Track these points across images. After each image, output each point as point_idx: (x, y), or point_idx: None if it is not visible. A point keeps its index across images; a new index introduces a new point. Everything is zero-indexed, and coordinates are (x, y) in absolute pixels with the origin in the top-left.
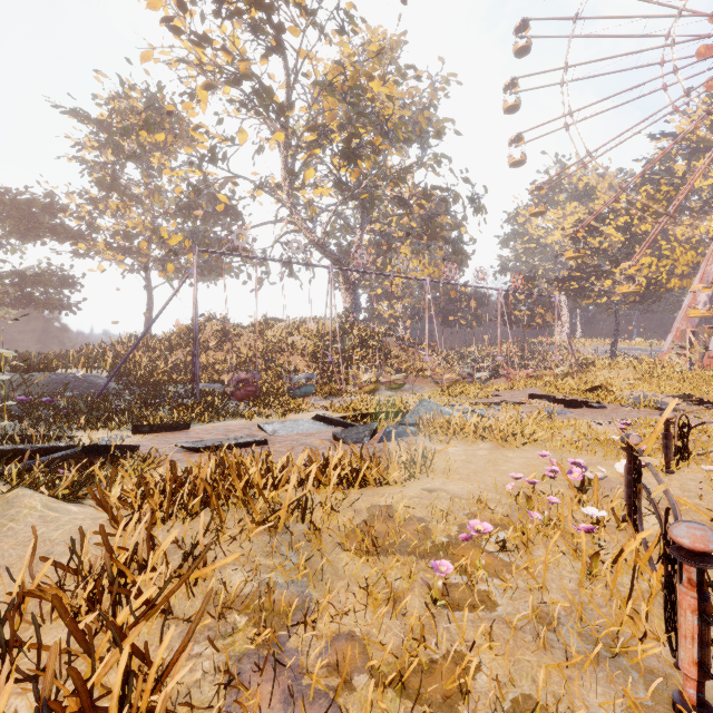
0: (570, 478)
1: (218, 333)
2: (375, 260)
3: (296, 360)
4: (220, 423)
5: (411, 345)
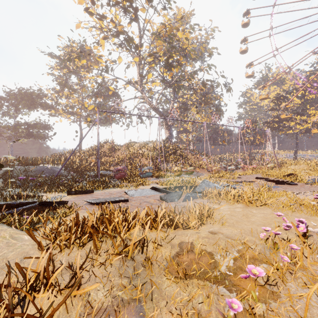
0: (298, 230)
1: (109, 148)
2: (180, 115)
3: (144, 160)
4: (107, 190)
5: (196, 154)
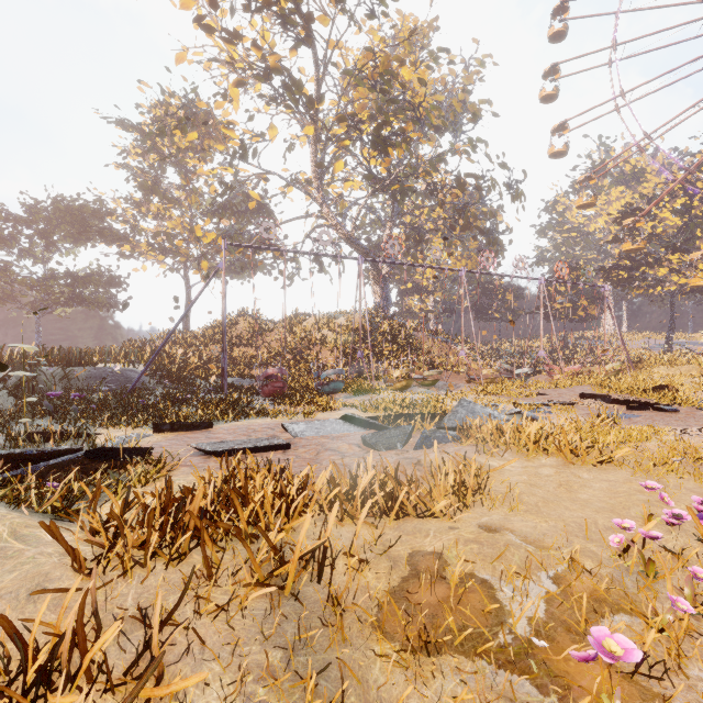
0: None
1: (250, 328)
2: (406, 253)
3: (326, 355)
4: (243, 422)
5: (444, 340)
